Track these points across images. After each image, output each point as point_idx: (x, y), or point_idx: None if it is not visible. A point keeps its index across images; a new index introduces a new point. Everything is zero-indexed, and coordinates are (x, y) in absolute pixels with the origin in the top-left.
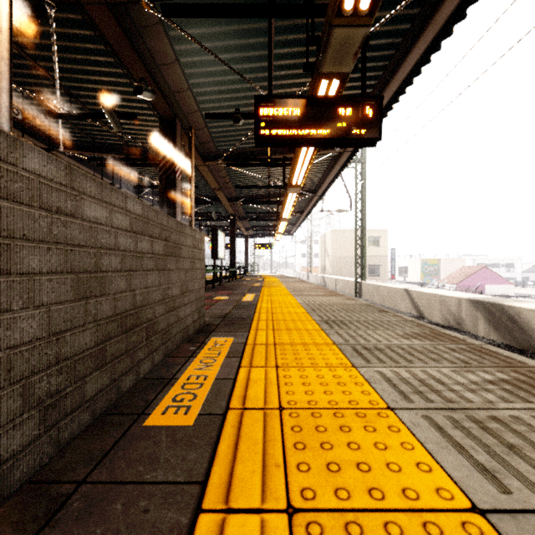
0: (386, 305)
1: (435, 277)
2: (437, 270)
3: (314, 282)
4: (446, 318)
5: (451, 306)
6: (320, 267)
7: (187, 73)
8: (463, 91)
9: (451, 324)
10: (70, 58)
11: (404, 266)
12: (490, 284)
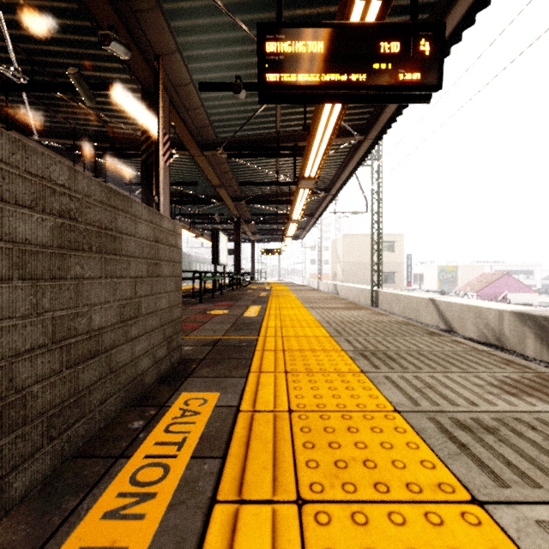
0: (407, 316)
1: (452, 285)
2: (455, 277)
3: (325, 289)
4: (483, 333)
5: (490, 319)
6: (331, 274)
7: (174, 28)
8: (530, 45)
9: (490, 340)
10: (22, 4)
11: (419, 273)
12: (512, 292)
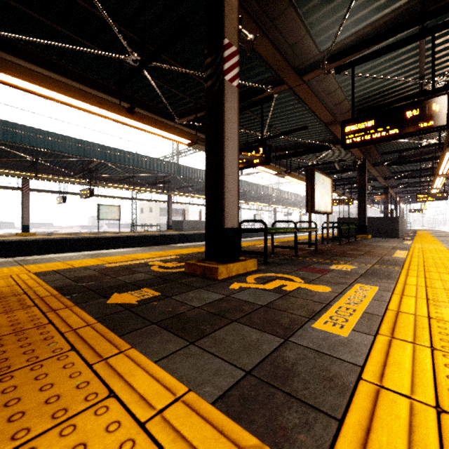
0: None
1: None
2: None
3: None
4: None
5: None
6: None
7: None
8: None
9: None
10: None
11: None
12: None
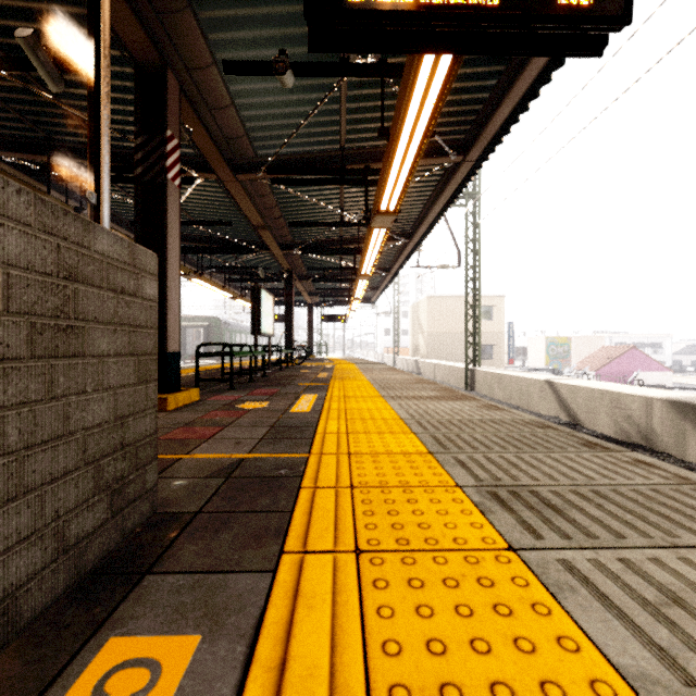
0: (515, 404)
1: (564, 362)
2: (567, 351)
3: (403, 368)
4: (623, 429)
5: (633, 410)
6: (411, 347)
7: None
8: None
9: (633, 439)
10: None
11: (522, 346)
12: (640, 371)
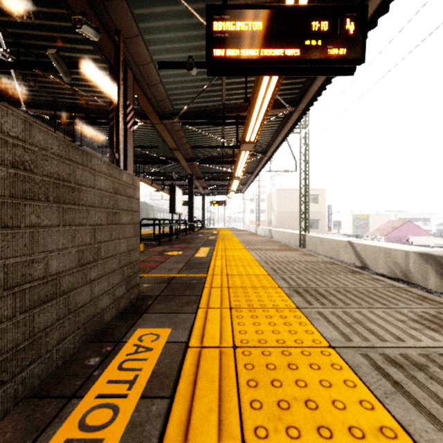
0: (329, 256)
1: (364, 230)
2: (367, 223)
3: (262, 234)
4: (392, 270)
5: (398, 258)
6: (267, 221)
7: (136, 15)
8: (435, 29)
9: (398, 276)
10: None
11: (338, 220)
12: (413, 236)
